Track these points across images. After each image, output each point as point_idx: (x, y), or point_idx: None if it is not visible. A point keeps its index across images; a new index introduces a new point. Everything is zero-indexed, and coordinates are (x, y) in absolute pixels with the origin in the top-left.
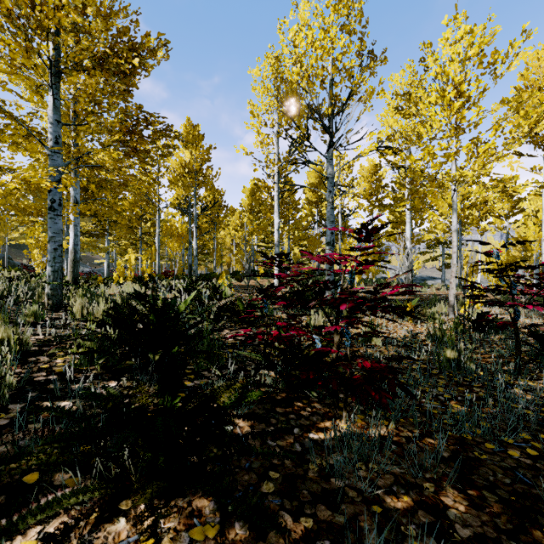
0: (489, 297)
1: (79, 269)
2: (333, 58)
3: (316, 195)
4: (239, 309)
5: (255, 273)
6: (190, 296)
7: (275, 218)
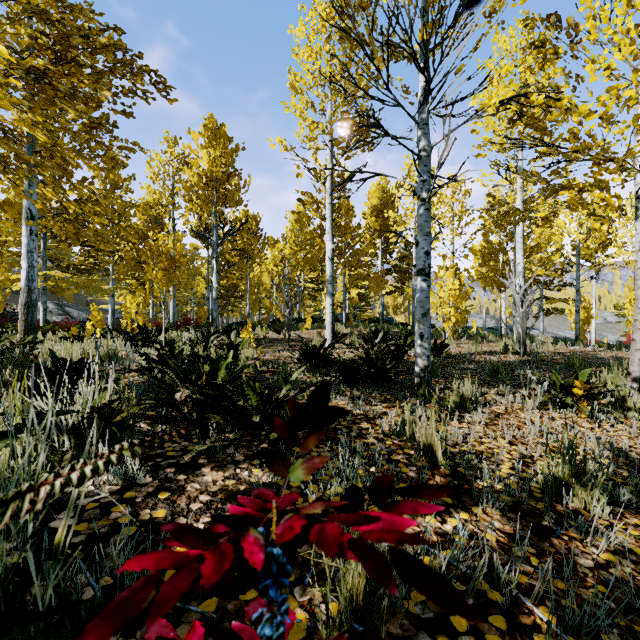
0: None
1: (80, 316)
2: None
3: (380, 220)
4: (247, 406)
5: (301, 321)
6: None
7: (327, 242)
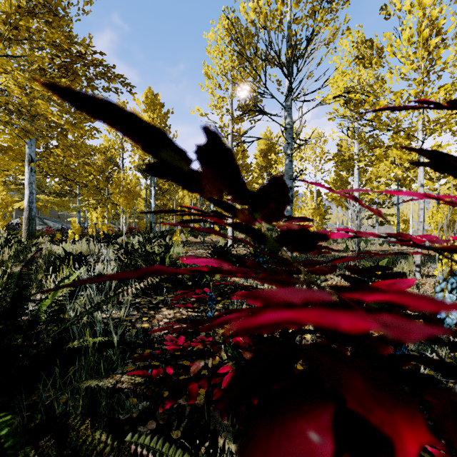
0: (431, 253)
1: (55, 226)
2: None
3: (266, 160)
4: (184, 278)
5: None
6: (67, 281)
7: None
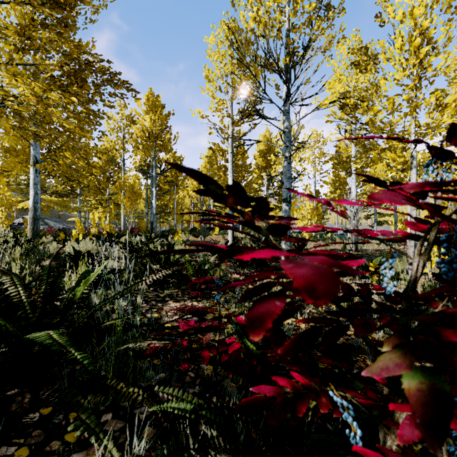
0: None
1: (55, 226)
2: (292, 0)
3: (265, 160)
4: (188, 274)
5: (211, 229)
6: (96, 271)
7: (229, 177)
